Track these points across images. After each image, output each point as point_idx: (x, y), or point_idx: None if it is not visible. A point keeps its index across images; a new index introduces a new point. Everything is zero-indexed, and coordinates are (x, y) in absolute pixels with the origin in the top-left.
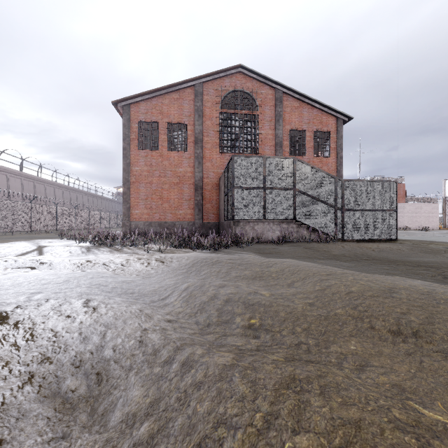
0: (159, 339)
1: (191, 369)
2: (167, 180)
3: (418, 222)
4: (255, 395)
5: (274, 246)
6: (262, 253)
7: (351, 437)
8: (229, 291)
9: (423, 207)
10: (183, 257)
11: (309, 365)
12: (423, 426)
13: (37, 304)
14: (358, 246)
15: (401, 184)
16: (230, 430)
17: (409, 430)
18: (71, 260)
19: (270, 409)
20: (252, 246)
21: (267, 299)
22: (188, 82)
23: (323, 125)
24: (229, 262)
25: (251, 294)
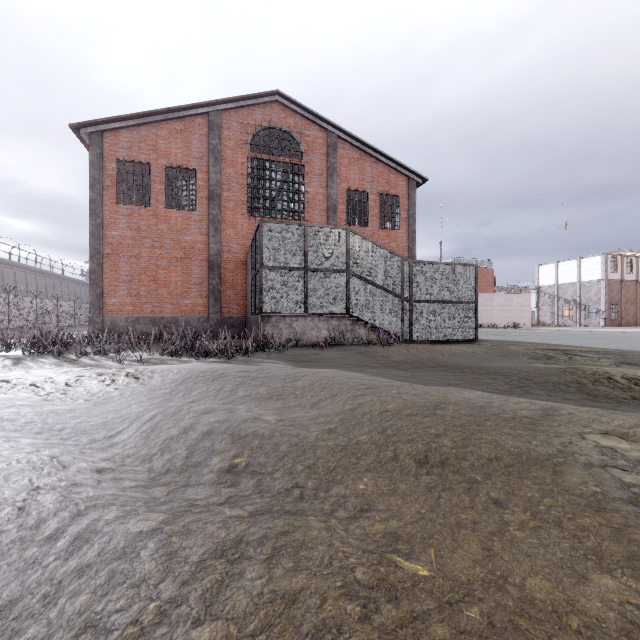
0: (54, 501)
1: (85, 545)
2: (165, 254)
3: (509, 317)
4: (165, 575)
5: (318, 350)
6: (298, 360)
7: (274, 618)
8: (215, 418)
9: (514, 299)
10: (170, 371)
11: (279, 519)
12: (385, 587)
13: None
14: (426, 349)
15: (489, 269)
16: (100, 635)
17: (362, 595)
18: None
19: (177, 592)
20: (285, 352)
21: (268, 428)
22: (199, 107)
23: (390, 187)
24: (239, 375)
25: (248, 421)
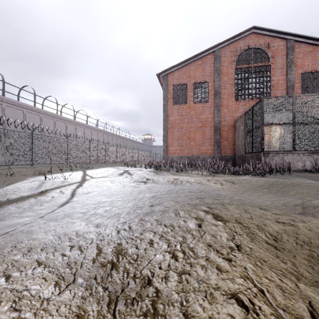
0: None
1: None
2: (193, 125)
3: None
4: None
5: (313, 174)
6: (313, 179)
7: None
8: None
9: None
10: (250, 180)
11: None
12: None
13: (222, 208)
14: None
15: None
16: None
17: None
18: (163, 178)
19: None
20: (292, 174)
21: None
22: (209, 50)
23: None
24: (307, 185)
25: None
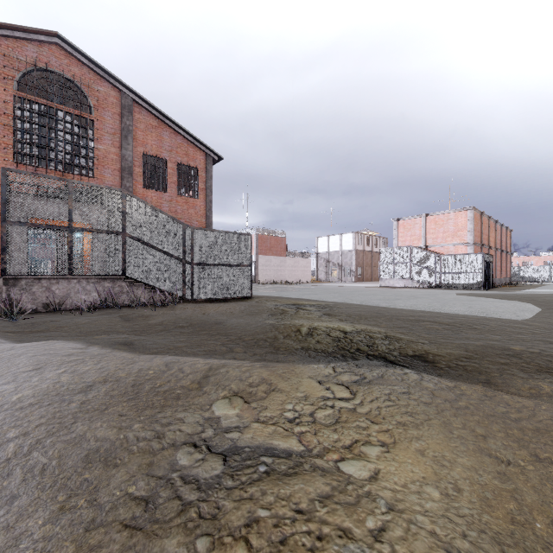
0: None
1: None
2: None
3: (297, 276)
4: None
5: (75, 315)
6: (27, 331)
7: None
8: None
9: (300, 261)
10: None
11: None
12: None
13: None
14: (194, 309)
15: (283, 238)
16: None
17: None
18: None
19: None
20: (23, 320)
21: None
22: None
23: (189, 158)
24: None
25: None
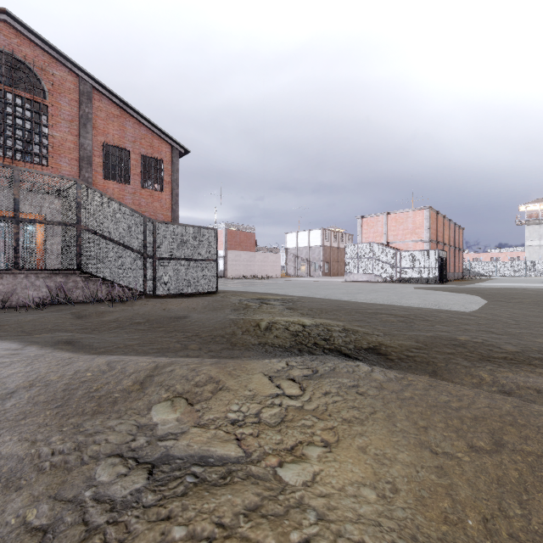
0: None
1: None
2: None
3: (266, 270)
4: None
5: (20, 313)
6: None
7: None
8: None
9: (269, 257)
10: None
11: None
12: None
13: None
14: (154, 305)
15: (253, 233)
16: None
17: None
18: None
19: None
20: None
21: None
22: None
23: (154, 150)
24: None
25: None
